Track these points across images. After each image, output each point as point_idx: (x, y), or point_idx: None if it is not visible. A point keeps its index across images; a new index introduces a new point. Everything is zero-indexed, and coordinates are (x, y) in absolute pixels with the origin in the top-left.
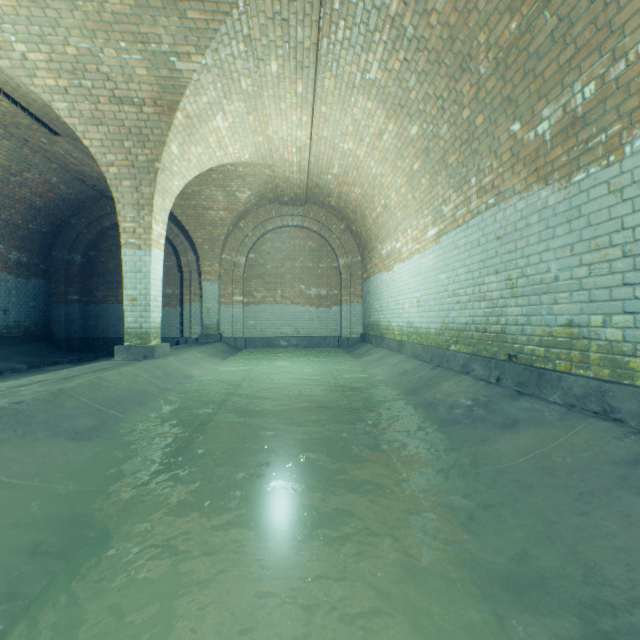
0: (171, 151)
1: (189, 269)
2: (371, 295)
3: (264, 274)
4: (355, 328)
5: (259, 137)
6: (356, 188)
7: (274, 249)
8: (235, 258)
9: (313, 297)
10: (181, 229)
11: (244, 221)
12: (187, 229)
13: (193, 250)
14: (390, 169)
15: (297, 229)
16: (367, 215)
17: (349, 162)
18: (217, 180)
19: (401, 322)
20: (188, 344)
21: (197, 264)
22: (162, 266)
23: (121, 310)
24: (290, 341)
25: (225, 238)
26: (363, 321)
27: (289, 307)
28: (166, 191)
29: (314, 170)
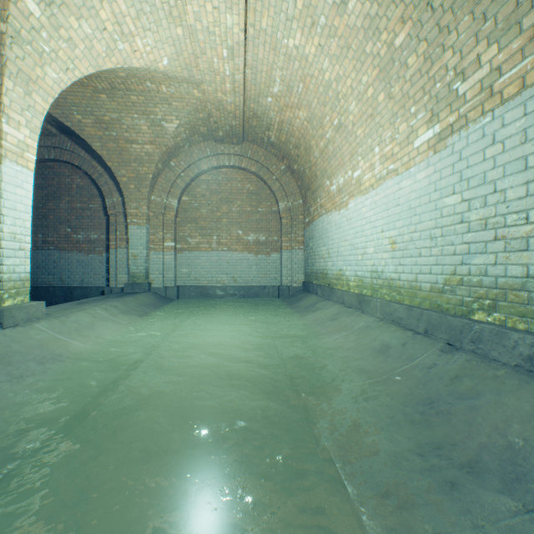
0: (26, 8)
1: (115, 212)
2: (315, 240)
3: (199, 218)
4: (296, 276)
5: (177, 28)
6: (301, 111)
7: (209, 191)
8: (166, 200)
9: (251, 243)
10: (105, 167)
11: (176, 160)
12: (109, 166)
13: (119, 191)
14: (352, 63)
15: (234, 170)
16: (313, 146)
17: (294, 70)
18: (138, 104)
19: (360, 271)
20: (105, 296)
21: (123, 206)
22: (31, 192)
23: (40, 257)
24: (227, 290)
25: (153, 177)
26: (305, 269)
27: (226, 254)
28: (32, 80)
29: (251, 91)
